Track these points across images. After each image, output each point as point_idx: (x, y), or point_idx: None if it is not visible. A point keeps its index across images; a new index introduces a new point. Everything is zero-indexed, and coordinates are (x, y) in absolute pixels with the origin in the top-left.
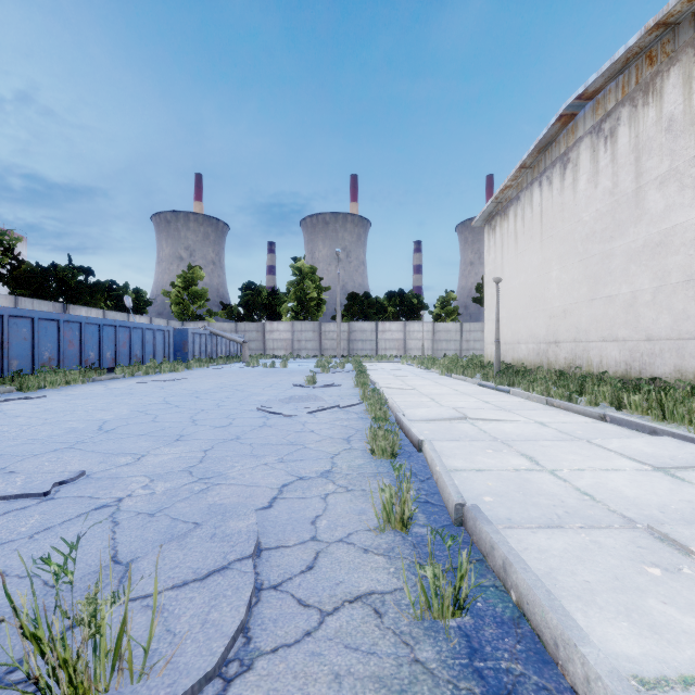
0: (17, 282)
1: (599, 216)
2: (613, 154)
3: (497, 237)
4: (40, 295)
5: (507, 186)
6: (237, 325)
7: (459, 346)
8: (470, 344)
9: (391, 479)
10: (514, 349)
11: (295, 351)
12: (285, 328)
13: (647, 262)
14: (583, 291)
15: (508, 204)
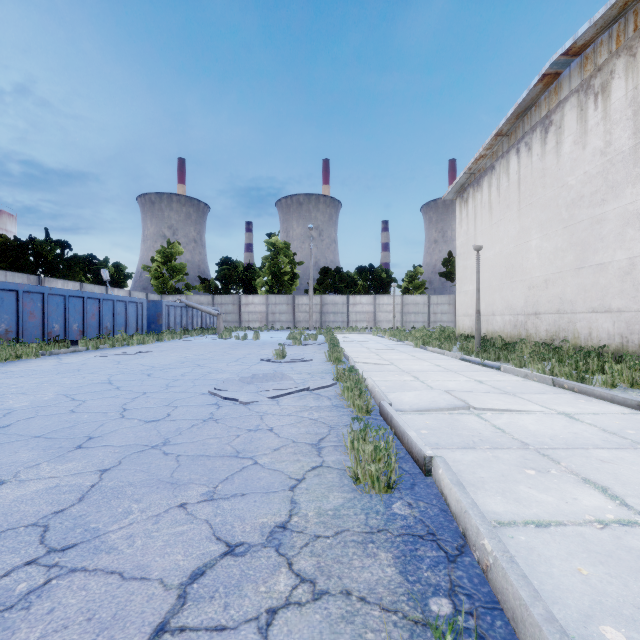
0: None
1: (588, 179)
2: (605, 111)
3: (470, 208)
4: (17, 268)
5: (481, 155)
6: (214, 298)
7: (427, 319)
8: (438, 317)
9: (395, 553)
10: (488, 321)
11: (270, 323)
12: (259, 301)
13: None
14: (568, 259)
15: (482, 175)
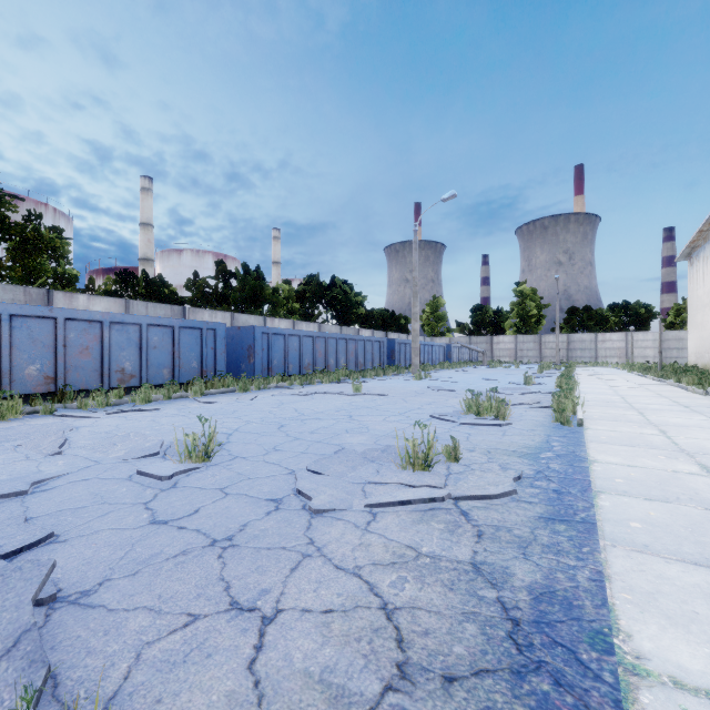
0: (362, 321)
1: None
2: None
3: (694, 272)
4: (372, 327)
5: (694, 240)
6: (470, 338)
7: None
8: None
9: None
10: (702, 357)
11: (518, 358)
12: (509, 340)
13: None
14: None
15: (699, 250)
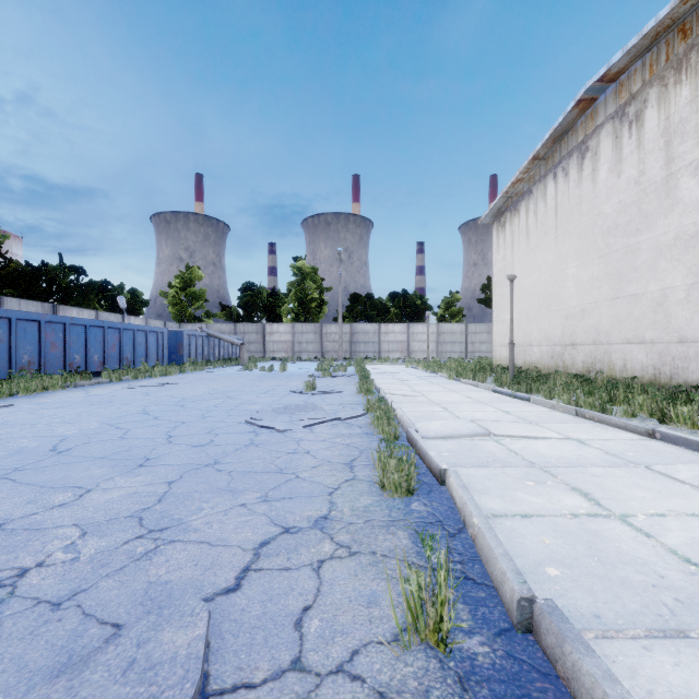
0: (5, 282)
1: (623, 208)
2: (638, 140)
3: (507, 234)
4: (29, 296)
5: (518, 179)
6: (236, 326)
7: (465, 349)
8: (476, 346)
9: (410, 532)
10: (525, 351)
11: (296, 353)
12: (285, 330)
13: (680, 256)
14: (604, 289)
15: (519, 199)
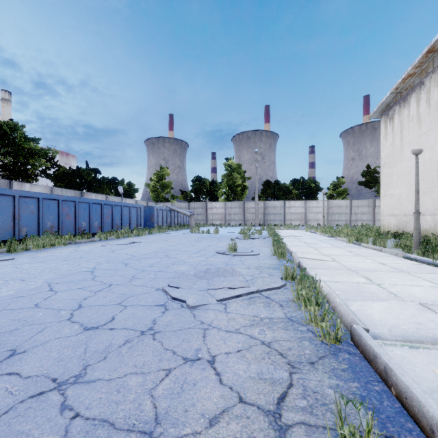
0: (58, 179)
1: None
2: None
3: (396, 123)
4: (70, 187)
5: (410, 74)
6: (189, 204)
7: (349, 218)
8: (358, 216)
9: None
10: None
11: (227, 221)
12: (220, 206)
13: None
14: None
15: (409, 92)
